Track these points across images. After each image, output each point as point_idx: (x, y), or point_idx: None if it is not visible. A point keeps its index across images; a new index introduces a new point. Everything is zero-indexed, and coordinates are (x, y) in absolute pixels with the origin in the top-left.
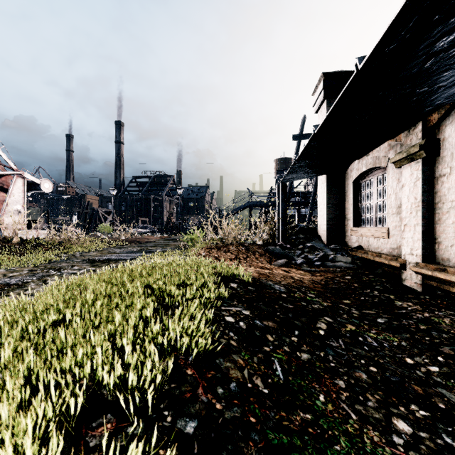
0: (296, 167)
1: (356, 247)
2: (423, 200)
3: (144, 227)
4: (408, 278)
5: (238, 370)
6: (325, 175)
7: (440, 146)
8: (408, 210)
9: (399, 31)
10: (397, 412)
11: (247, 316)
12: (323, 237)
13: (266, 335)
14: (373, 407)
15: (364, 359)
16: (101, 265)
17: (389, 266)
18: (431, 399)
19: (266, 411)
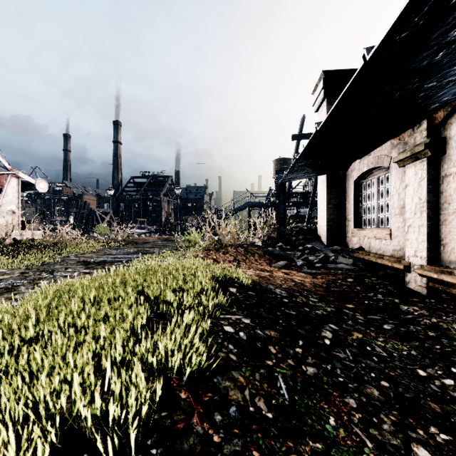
0: (297, 166)
1: (357, 248)
2: (428, 201)
3: (142, 227)
4: (412, 280)
5: (238, 391)
6: (325, 175)
7: (446, 145)
8: (412, 211)
9: (412, 17)
10: (415, 437)
11: (248, 324)
12: (323, 238)
13: (268, 347)
14: (389, 430)
15: (374, 372)
16: (96, 267)
17: (392, 269)
18: (450, 419)
19: (270, 441)
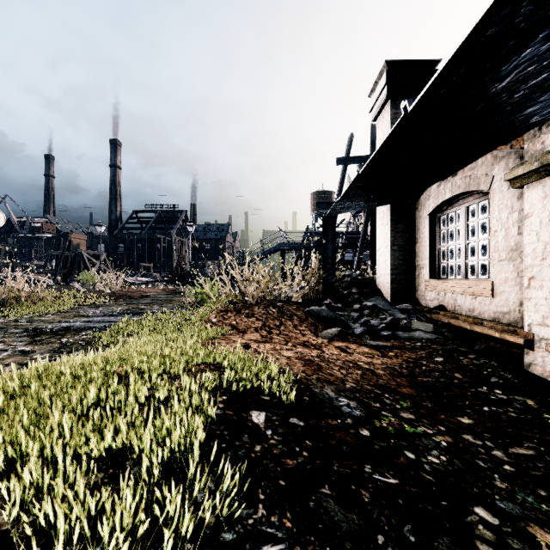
0: (356, 188)
1: (436, 307)
2: None
3: (146, 275)
4: (538, 362)
5: None
6: (388, 205)
7: None
8: (538, 255)
9: None
10: None
11: None
12: (385, 292)
13: None
14: None
15: None
16: (46, 341)
17: (498, 340)
18: None
19: None
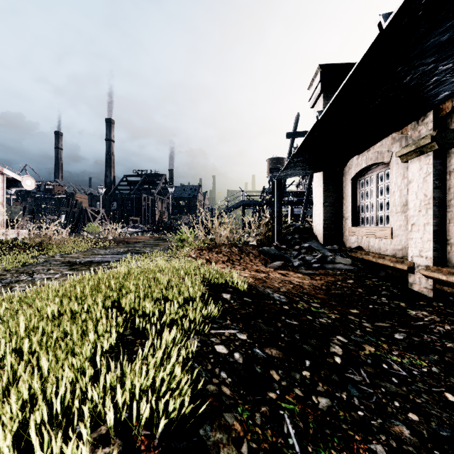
0: (294, 162)
1: (355, 247)
2: (434, 197)
3: (135, 226)
4: (416, 282)
5: (233, 447)
6: (322, 172)
7: (453, 138)
8: (416, 208)
9: None
10: None
11: (244, 341)
12: (319, 237)
13: (269, 372)
14: None
15: (397, 399)
16: (80, 268)
17: (394, 269)
18: None
19: None
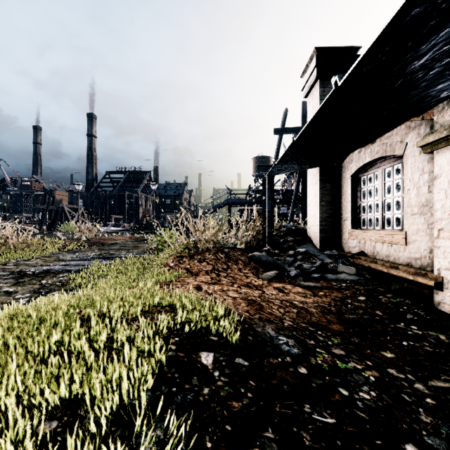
0: (291, 153)
1: (358, 253)
2: None
3: (117, 225)
4: (446, 301)
5: None
6: (317, 167)
7: None
8: (446, 210)
9: None
10: None
11: None
12: (314, 240)
13: None
14: None
15: None
16: (28, 282)
17: (411, 282)
18: None
19: None
